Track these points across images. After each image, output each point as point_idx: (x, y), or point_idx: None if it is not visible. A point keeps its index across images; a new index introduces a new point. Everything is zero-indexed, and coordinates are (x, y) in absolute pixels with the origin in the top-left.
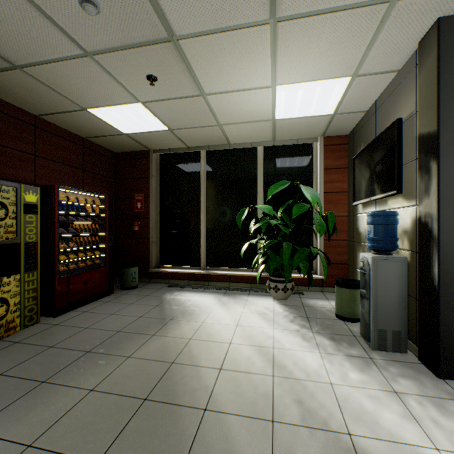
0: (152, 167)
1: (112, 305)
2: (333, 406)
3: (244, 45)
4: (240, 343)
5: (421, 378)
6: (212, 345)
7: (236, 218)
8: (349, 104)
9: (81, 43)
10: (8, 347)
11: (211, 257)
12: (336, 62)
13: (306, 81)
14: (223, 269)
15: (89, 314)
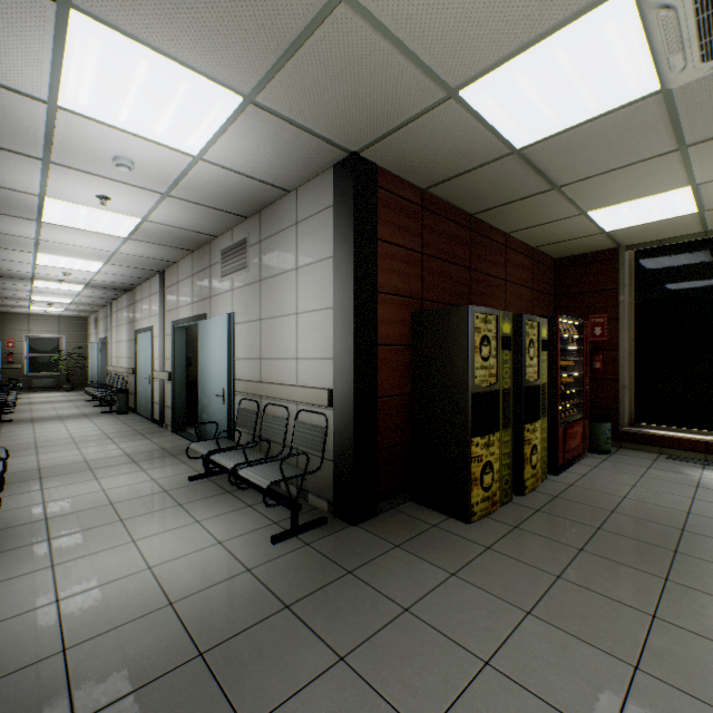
0: (624, 272)
1: (611, 472)
2: None
3: None
4: None
5: None
6: None
7: None
8: None
9: (687, 138)
10: (553, 499)
11: None
12: None
13: None
14: None
15: (595, 479)
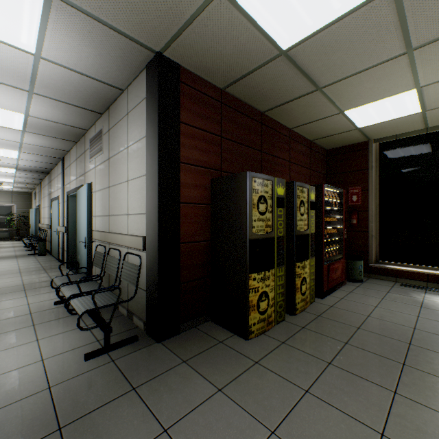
0: (372, 157)
1: (361, 296)
2: None
3: None
4: None
5: None
6: None
7: None
8: None
9: (413, 41)
10: (316, 318)
11: None
12: None
13: None
14: None
15: (349, 302)
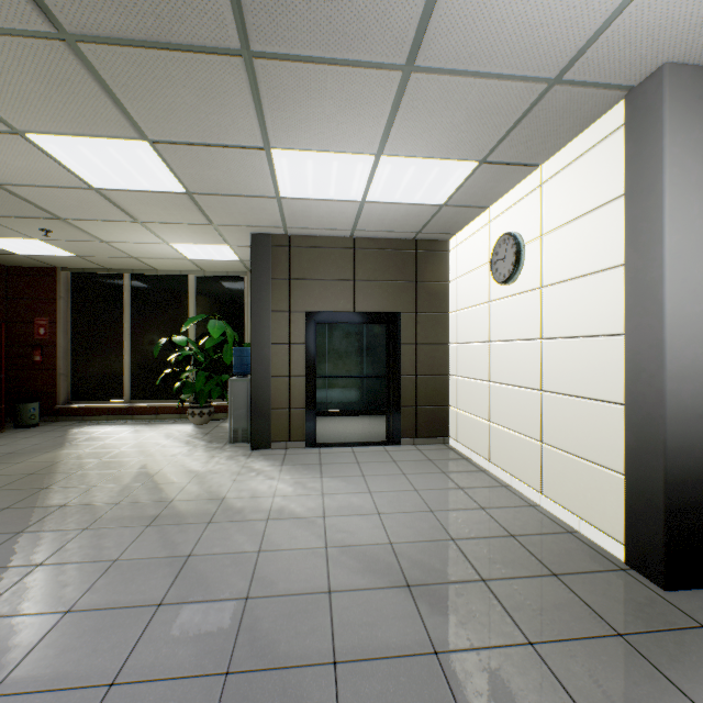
0: (61, 287)
1: (3, 440)
2: (165, 464)
3: (125, 227)
4: (129, 449)
5: (240, 451)
6: (103, 452)
7: (154, 349)
8: (247, 257)
9: None
10: None
11: (137, 389)
12: (208, 239)
13: (194, 244)
14: (152, 401)
15: None
